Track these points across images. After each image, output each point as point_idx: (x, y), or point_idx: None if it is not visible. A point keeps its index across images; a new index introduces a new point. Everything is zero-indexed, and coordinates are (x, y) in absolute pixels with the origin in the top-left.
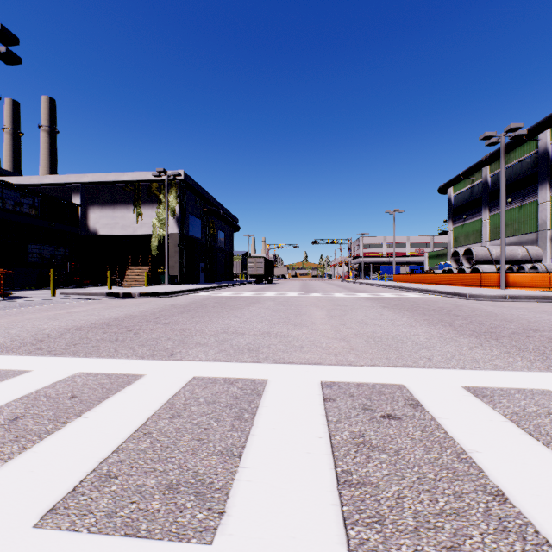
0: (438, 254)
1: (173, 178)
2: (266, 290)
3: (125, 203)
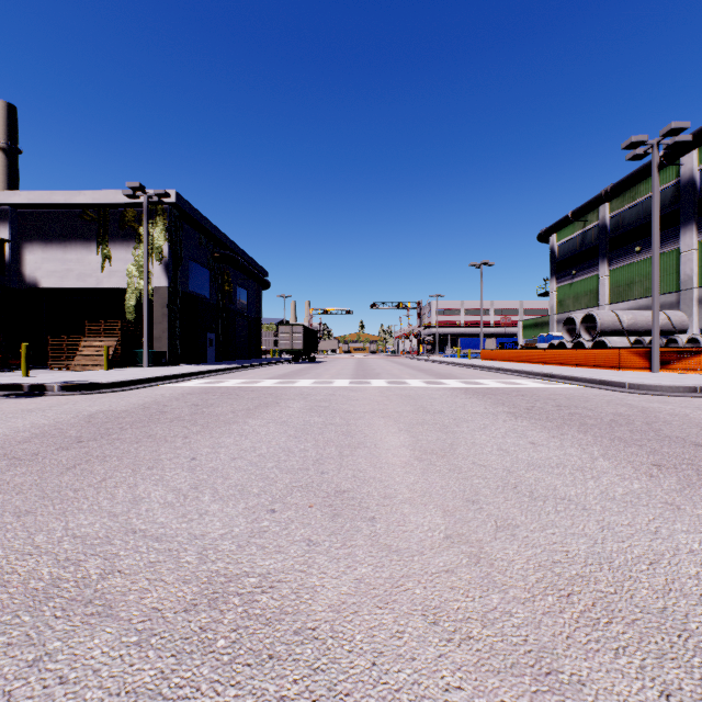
0: (537, 322)
1: (158, 200)
2: (302, 374)
3: (83, 240)
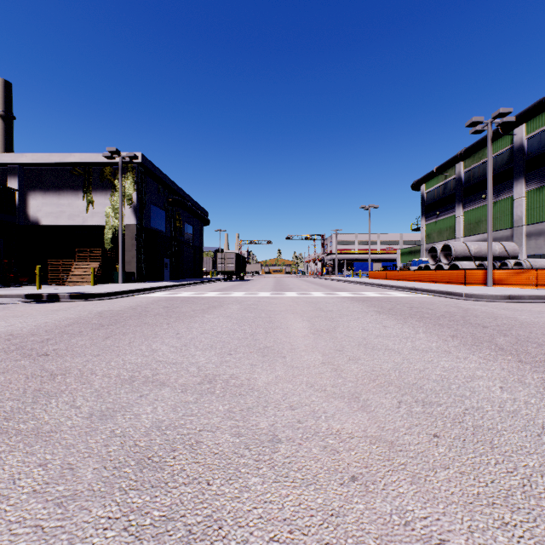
0: (411, 250)
1: (129, 160)
2: (236, 288)
3: (73, 189)
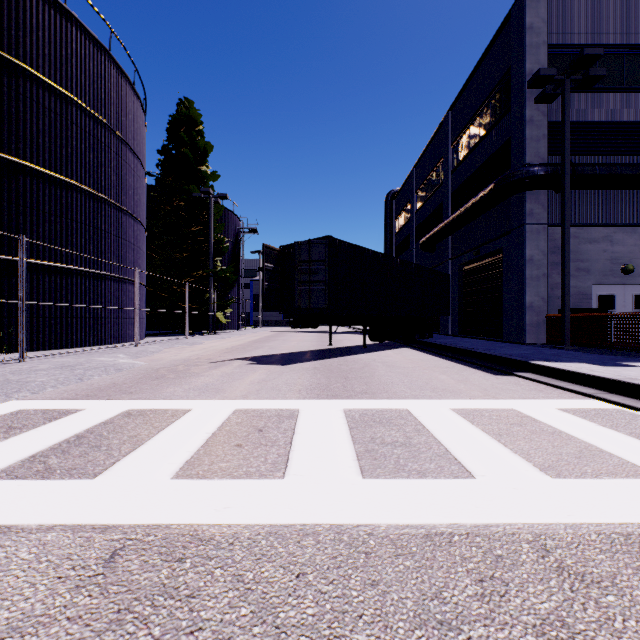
0: None
1: None
2: None
3: None
